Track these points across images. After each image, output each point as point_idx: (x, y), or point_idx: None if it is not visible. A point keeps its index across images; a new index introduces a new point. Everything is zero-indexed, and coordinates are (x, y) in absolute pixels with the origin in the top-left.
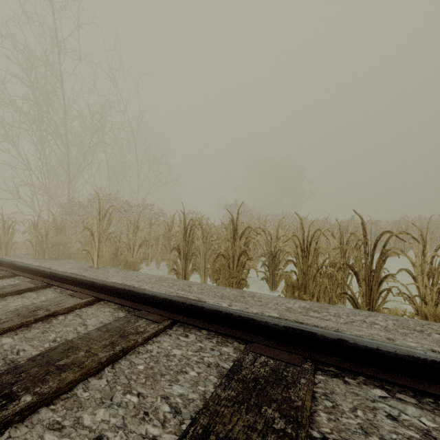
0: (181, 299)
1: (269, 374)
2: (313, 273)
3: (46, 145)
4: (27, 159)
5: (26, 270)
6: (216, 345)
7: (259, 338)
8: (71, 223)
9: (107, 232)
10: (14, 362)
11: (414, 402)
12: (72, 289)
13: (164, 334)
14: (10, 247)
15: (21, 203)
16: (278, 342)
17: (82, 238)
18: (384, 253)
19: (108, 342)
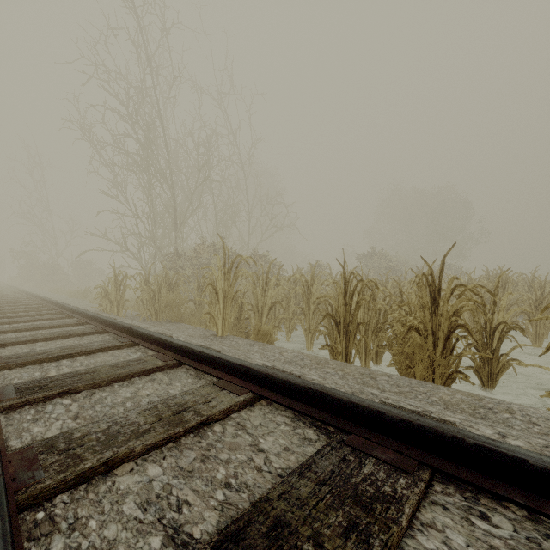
0: (444, 427)
1: None
2: None
3: (152, 188)
4: (134, 205)
5: (148, 339)
6: None
7: None
8: (184, 278)
9: (233, 289)
10: (180, 535)
11: None
12: (215, 375)
13: (431, 503)
14: (122, 306)
15: (128, 255)
16: None
17: (196, 296)
18: None
19: (344, 520)
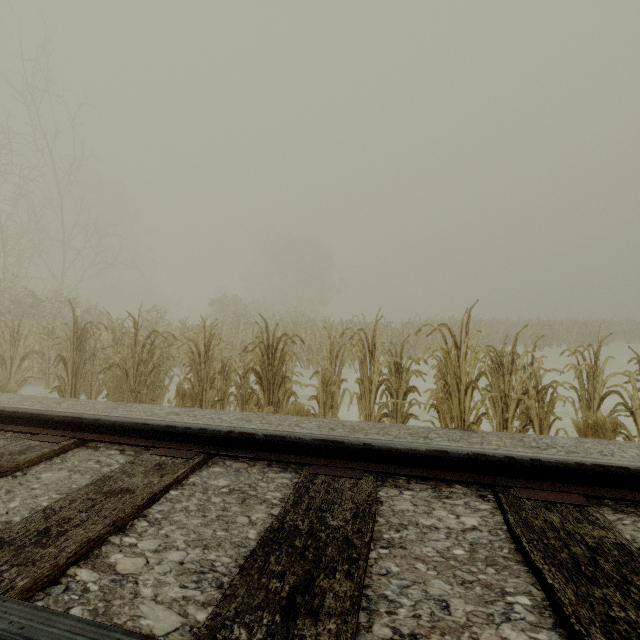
0: None
1: (21, 449)
2: (210, 380)
3: None
4: None
5: None
6: (6, 442)
7: (47, 430)
8: None
9: None
10: None
11: (128, 453)
12: None
13: None
14: None
15: None
16: (61, 431)
17: None
18: (283, 356)
19: None
